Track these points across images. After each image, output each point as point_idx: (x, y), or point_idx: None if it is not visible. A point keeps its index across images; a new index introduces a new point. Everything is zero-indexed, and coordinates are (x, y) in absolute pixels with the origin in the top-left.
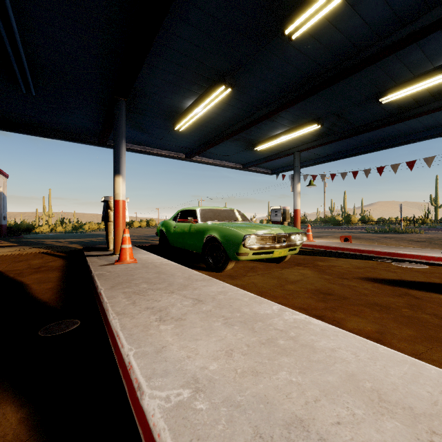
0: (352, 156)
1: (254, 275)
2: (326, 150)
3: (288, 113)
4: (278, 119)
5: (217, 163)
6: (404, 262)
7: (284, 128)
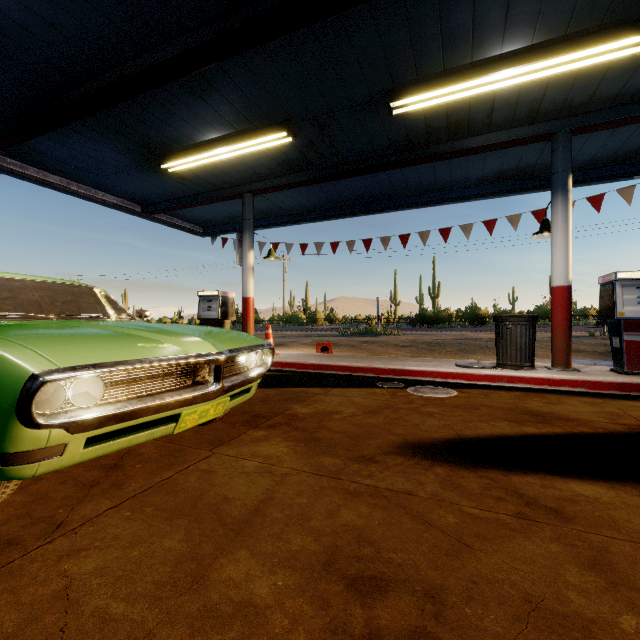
0: (331, 219)
1: (101, 517)
2: (294, 203)
3: (231, 84)
4: (210, 96)
5: (73, 188)
6: (420, 385)
7: (224, 127)
